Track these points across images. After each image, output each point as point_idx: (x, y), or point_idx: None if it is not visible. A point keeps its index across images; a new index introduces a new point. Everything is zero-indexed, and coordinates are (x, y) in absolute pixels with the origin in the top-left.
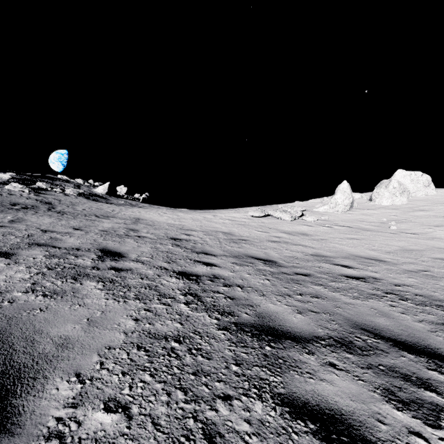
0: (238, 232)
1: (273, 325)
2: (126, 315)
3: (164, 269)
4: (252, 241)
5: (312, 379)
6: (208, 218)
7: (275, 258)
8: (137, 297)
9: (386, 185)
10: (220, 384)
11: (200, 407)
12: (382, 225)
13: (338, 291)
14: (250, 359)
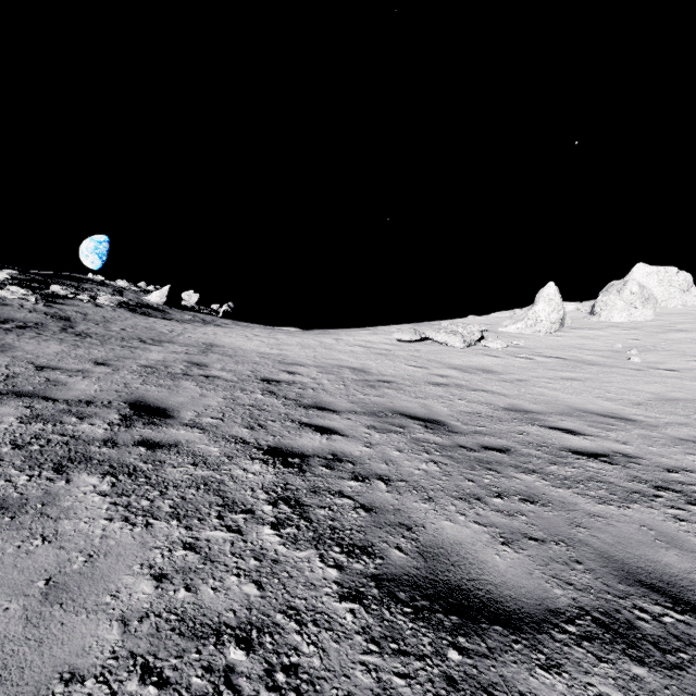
0: (377, 368)
1: (457, 578)
2: (140, 563)
3: (242, 442)
4: (400, 384)
5: None
6: (327, 343)
7: (442, 415)
8: (175, 511)
9: (618, 289)
10: None
11: None
12: (616, 356)
13: (569, 486)
14: None
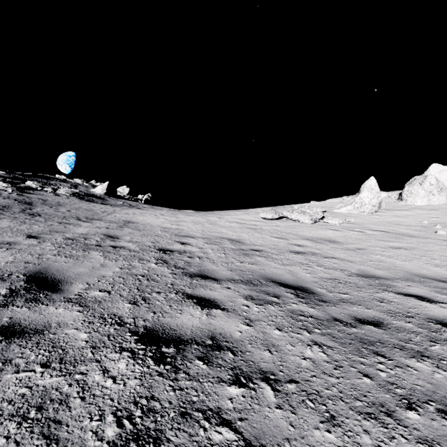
0: (250, 239)
1: None
2: None
3: (117, 324)
4: (268, 253)
5: None
6: (212, 220)
7: (307, 282)
8: None
9: (420, 182)
10: None
11: None
12: (425, 230)
13: None
14: None
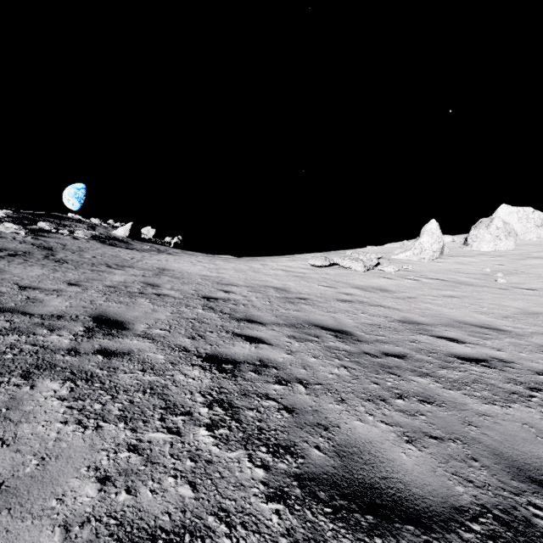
0: (296, 288)
1: (370, 477)
2: (87, 466)
3: (184, 351)
4: (314, 301)
5: None
6: (255, 268)
7: (349, 327)
8: (123, 414)
9: (486, 225)
10: None
11: None
12: (486, 278)
13: (458, 388)
14: None
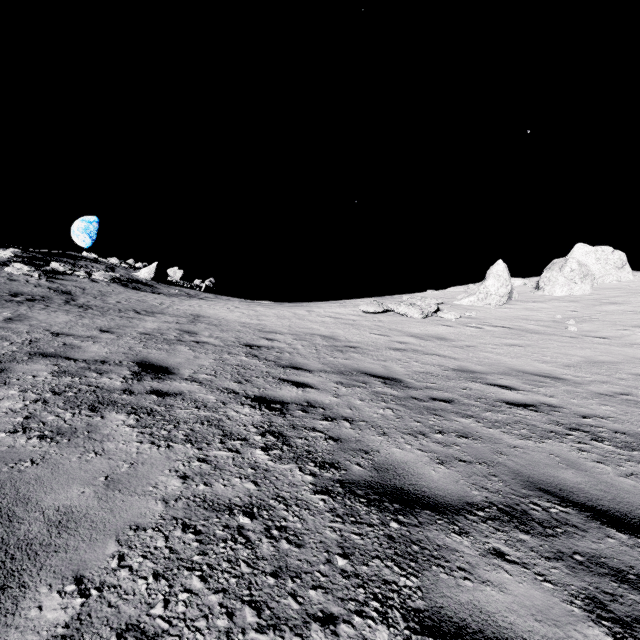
0: (345, 336)
1: (401, 483)
2: (169, 469)
3: (233, 393)
4: (364, 349)
5: (469, 580)
6: (300, 314)
7: (399, 375)
8: (187, 438)
9: (560, 267)
10: (318, 594)
11: (284, 639)
12: (556, 325)
13: (498, 427)
14: (365, 546)
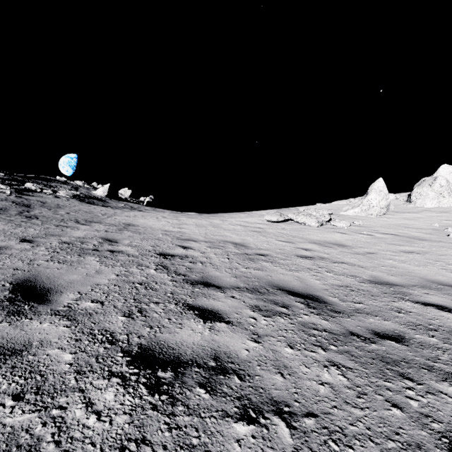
0: (254, 243)
1: None
2: None
3: (108, 341)
4: (274, 257)
5: None
6: (215, 223)
7: (318, 290)
8: None
9: (430, 183)
10: None
11: None
12: (436, 233)
13: None
14: None
